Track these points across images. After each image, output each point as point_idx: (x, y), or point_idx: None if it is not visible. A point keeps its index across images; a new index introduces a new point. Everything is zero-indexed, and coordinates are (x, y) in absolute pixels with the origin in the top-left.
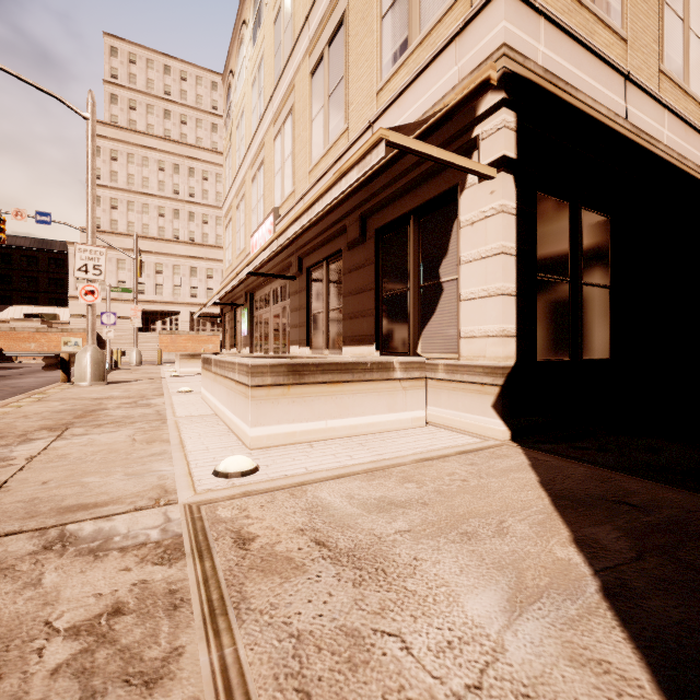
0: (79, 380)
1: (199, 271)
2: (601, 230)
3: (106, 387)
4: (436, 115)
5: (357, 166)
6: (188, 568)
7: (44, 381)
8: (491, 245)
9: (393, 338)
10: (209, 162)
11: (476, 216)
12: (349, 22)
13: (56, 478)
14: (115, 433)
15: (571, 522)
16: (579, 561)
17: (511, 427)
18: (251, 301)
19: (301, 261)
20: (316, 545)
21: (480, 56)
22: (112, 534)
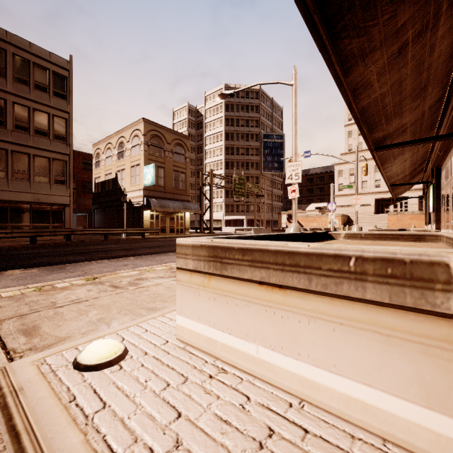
0: None
1: None
2: None
3: None
4: None
5: None
6: None
7: None
8: None
9: None
10: None
11: None
12: None
13: (99, 304)
14: None
15: None
16: None
17: None
18: (436, 176)
19: None
20: None
21: None
22: None
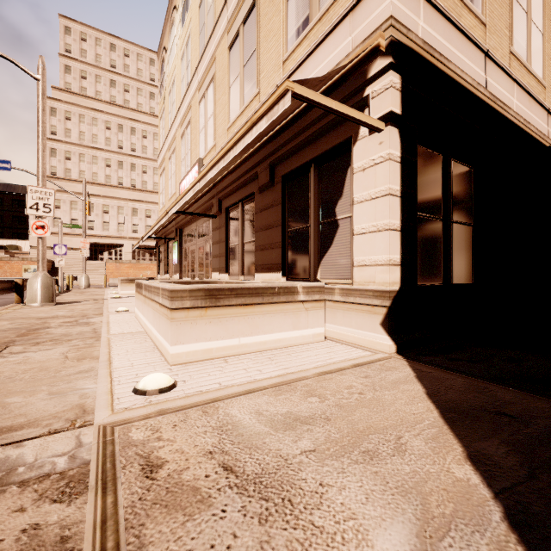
0: (30, 301)
1: (139, 212)
2: (466, 178)
3: (54, 307)
4: (333, 78)
5: (266, 116)
6: (88, 505)
7: (2, 302)
8: (380, 188)
9: (296, 266)
10: (148, 123)
11: (367, 163)
12: (260, 4)
13: None
14: (50, 351)
15: (461, 436)
16: (477, 482)
17: (396, 341)
18: (180, 235)
19: (221, 203)
20: (224, 470)
21: (371, 27)
22: (17, 463)
